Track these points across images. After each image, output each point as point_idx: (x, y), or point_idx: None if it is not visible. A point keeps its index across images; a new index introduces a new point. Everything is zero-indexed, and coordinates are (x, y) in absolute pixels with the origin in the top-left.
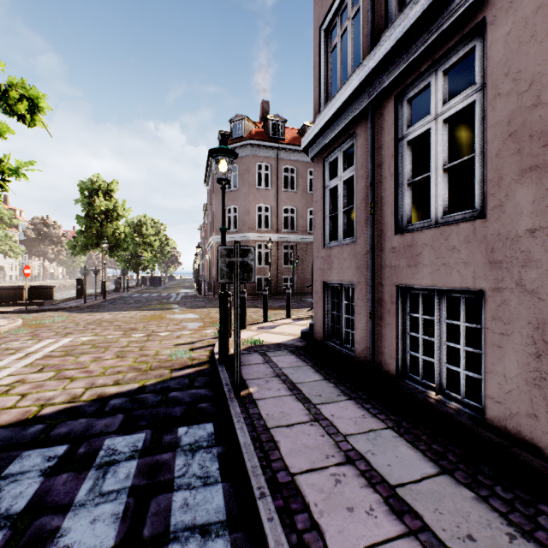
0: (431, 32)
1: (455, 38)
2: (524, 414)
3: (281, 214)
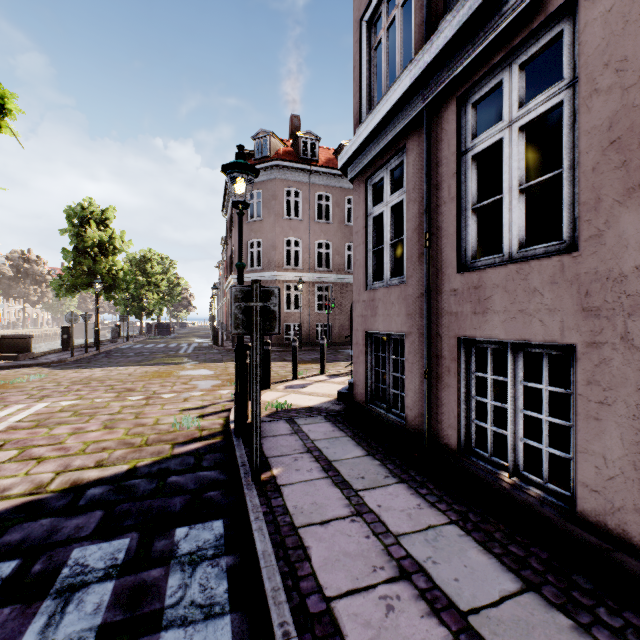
0: (504, 15)
1: (537, 20)
2: (631, 509)
3: (314, 249)
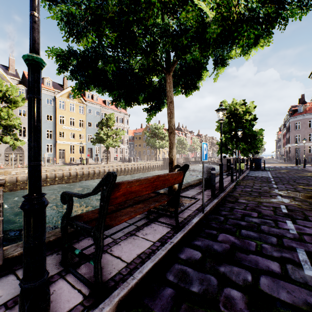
0: None
1: None
2: None
3: None
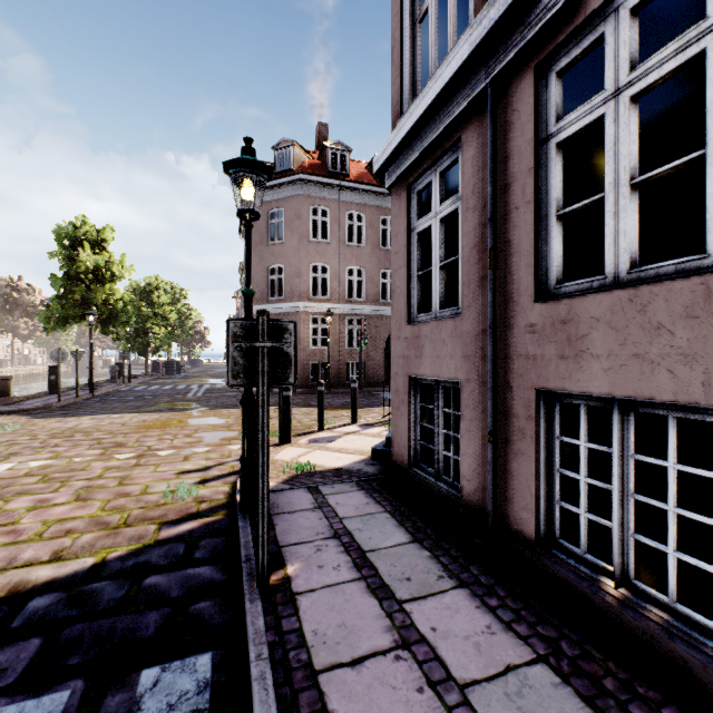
0: None
1: None
2: None
3: (344, 277)
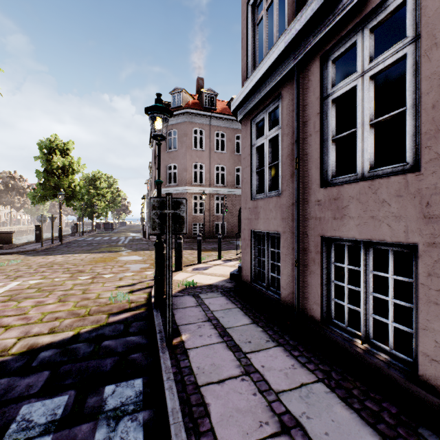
0: None
1: None
2: None
3: (213, 171)
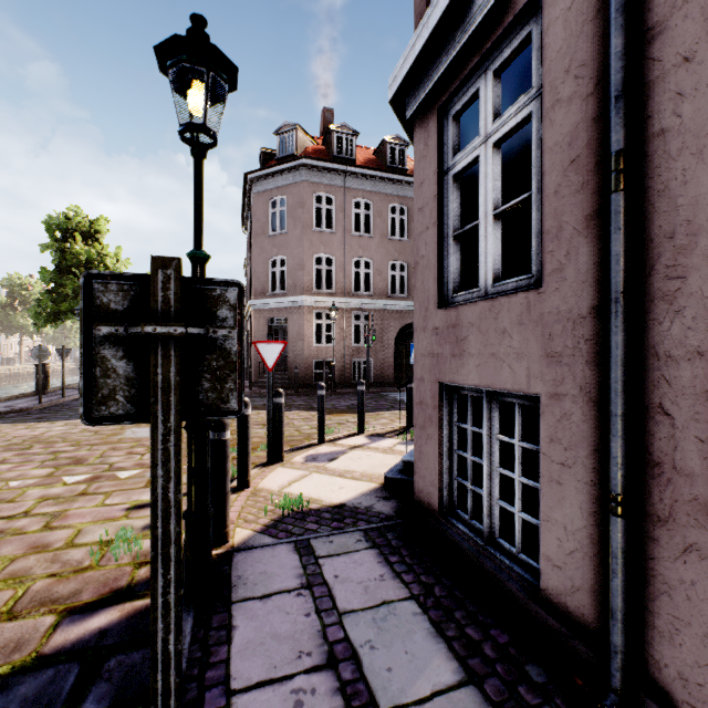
0: None
1: None
2: None
3: (350, 269)
